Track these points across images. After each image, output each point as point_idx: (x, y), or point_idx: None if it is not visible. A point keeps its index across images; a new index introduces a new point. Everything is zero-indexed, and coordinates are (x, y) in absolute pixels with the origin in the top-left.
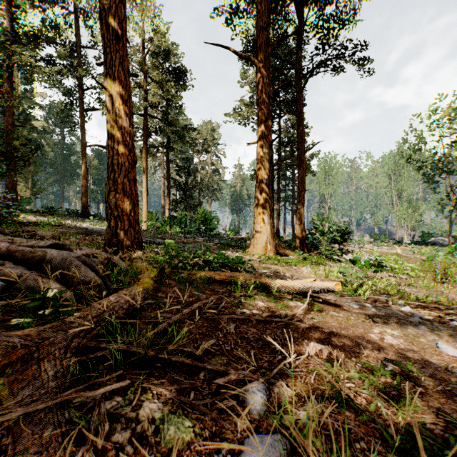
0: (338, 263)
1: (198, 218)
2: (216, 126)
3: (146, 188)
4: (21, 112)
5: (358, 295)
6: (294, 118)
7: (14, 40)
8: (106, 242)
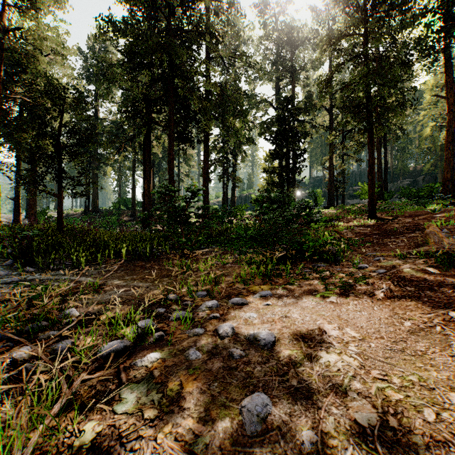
0: None
1: None
2: None
3: None
4: None
5: None
6: None
7: None
8: None
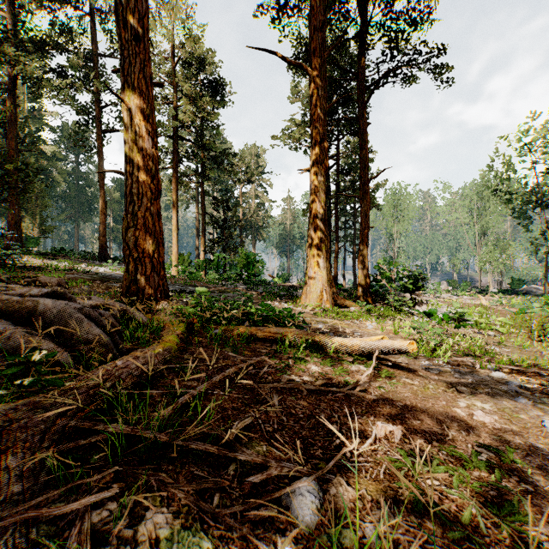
0: (410, 317)
1: (240, 261)
2: (262, 151)
3: (177, 226)
4: (27, 134)
5: (437, 357)
6: (356, 141)
7: (18, 47)
8: (123, 290)
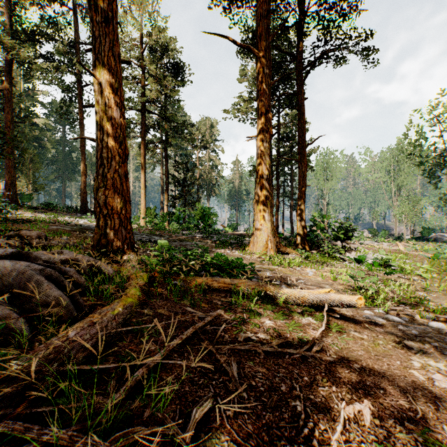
0: (342, 262)
1: (197, 214)
2: (215, 123)
3: (144, 184)
4: (21, 109)
5: (377, 306)
6: (293, 114)
7: (13, 36)
8: (94, 243)
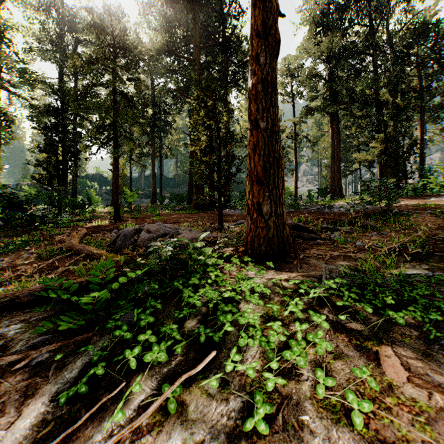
0: None
1: None
2: None
3: None
4: None
5: None
6: None
7: None
8: None
